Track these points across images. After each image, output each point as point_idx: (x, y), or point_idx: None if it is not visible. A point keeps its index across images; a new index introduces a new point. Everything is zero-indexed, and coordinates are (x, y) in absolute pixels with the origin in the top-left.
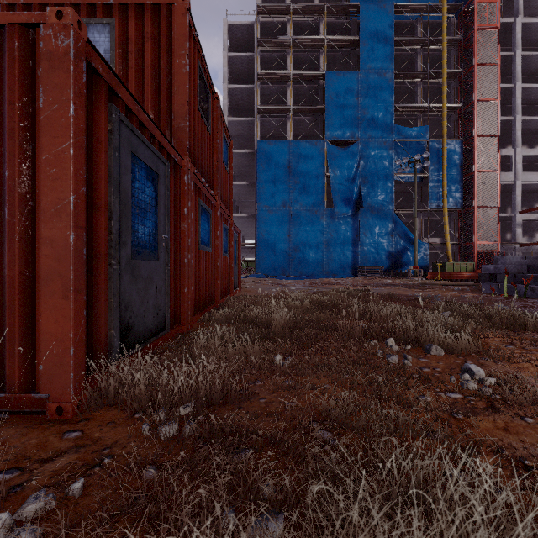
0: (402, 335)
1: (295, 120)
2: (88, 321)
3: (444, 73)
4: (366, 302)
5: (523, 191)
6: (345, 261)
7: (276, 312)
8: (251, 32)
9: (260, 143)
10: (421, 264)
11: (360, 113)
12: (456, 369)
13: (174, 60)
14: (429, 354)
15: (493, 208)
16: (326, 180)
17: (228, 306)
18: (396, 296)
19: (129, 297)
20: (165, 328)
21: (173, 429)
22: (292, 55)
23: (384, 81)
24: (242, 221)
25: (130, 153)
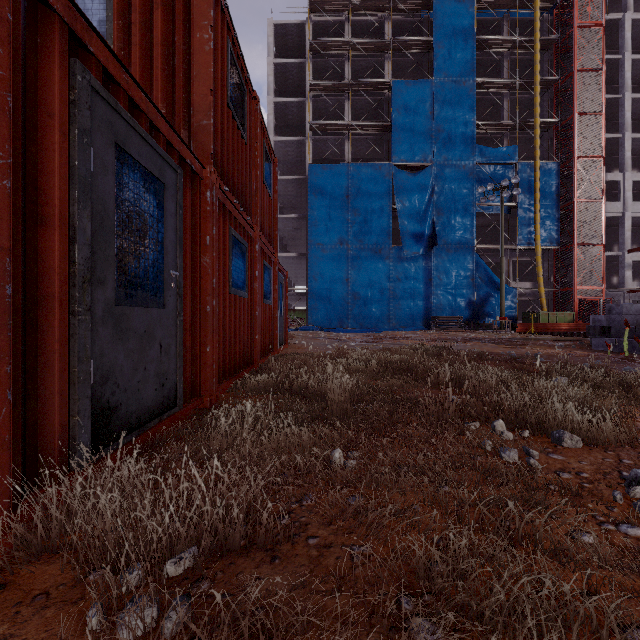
0: (514, 415)
1: (355, 140)
2: (27, 405)
3: (536, 81)
4: (451, 363)
5: (633, 225)
6: (415, 311)
7: (334, 379)
8: (302, 33)
9: (312, 167)
10: (508, 314)
11: (433, 130)
12: (612, 474)
13: (193, 35)
14: (561, 446)
15: (596, 245)
16: (392, 212)
17: (269, 368)
18: (486, 355)
19: (111, 362)
20: (175, 404)
21: (144, 622)
22: (351, 60)
23: (463, 91)
24: (291, 262)
25: (113, 144)
